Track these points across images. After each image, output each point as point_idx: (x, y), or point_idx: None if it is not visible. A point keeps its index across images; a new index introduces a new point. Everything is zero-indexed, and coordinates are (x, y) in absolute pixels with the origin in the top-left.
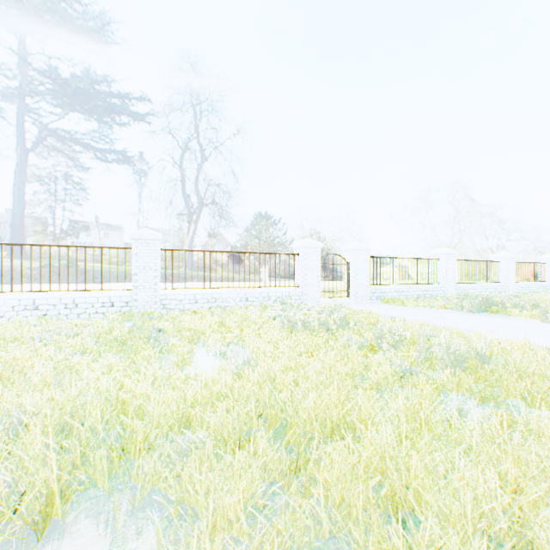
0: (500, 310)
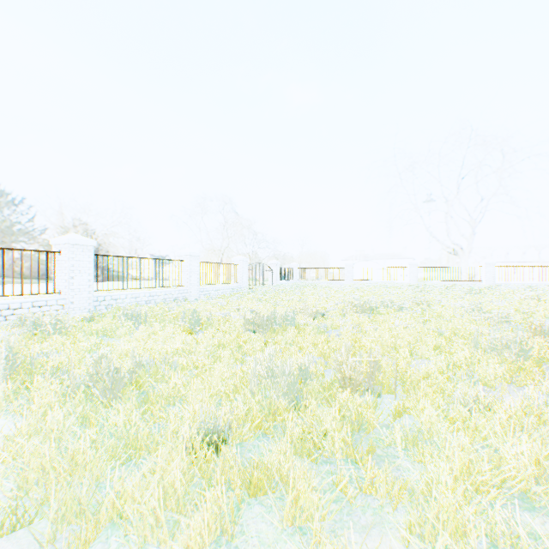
0: None
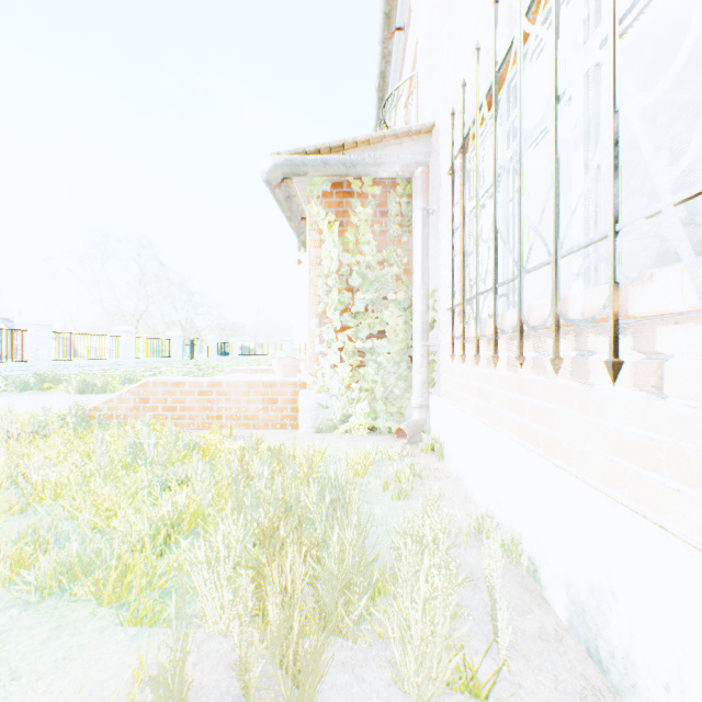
0: (55, 387)
